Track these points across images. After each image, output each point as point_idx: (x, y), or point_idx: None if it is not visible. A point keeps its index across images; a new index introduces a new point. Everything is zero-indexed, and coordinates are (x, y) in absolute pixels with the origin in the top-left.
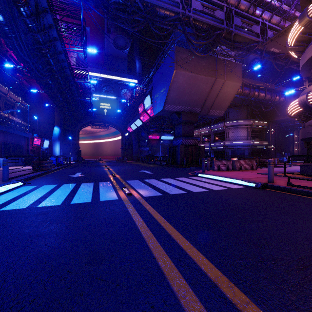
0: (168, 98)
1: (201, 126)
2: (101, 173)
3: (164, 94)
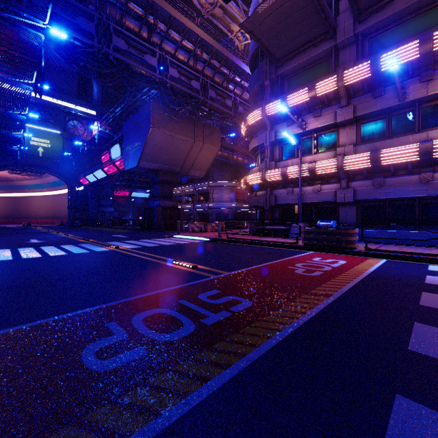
0: (144, 155)
1: (184, 183)
2: (64, 239)
3: (138, 149)
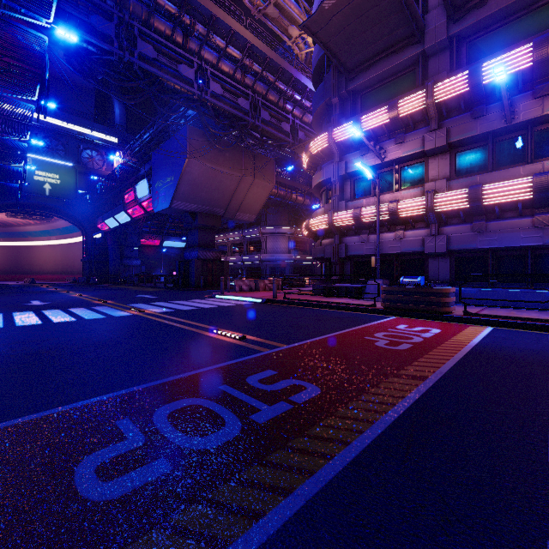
0: (178, 193)
1: (229, 229)
2: (75, 300)
3: (171, 185)
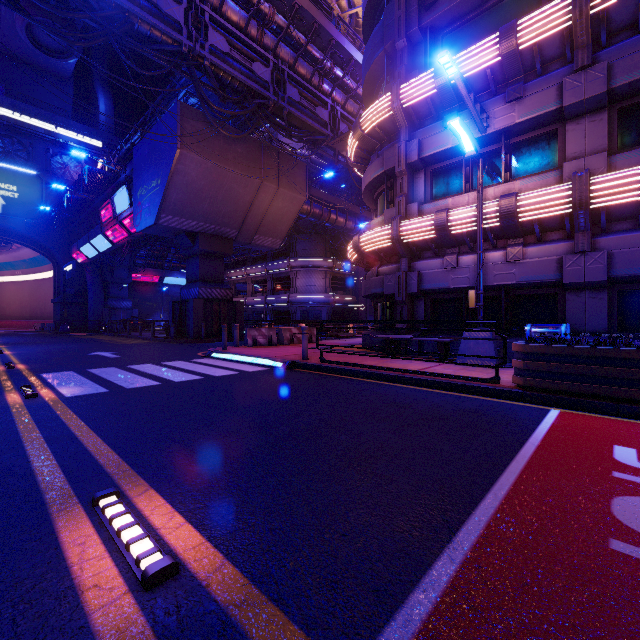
0: (168, 202)
1: (249, 262)
2: None
3: (157, 191)
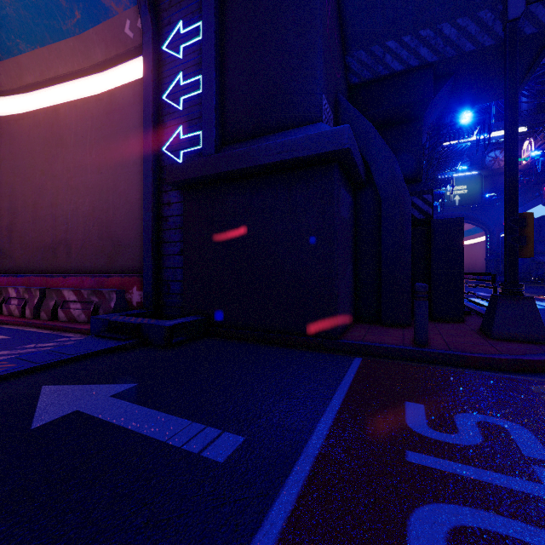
0: None
1: None
2: None
3: None
